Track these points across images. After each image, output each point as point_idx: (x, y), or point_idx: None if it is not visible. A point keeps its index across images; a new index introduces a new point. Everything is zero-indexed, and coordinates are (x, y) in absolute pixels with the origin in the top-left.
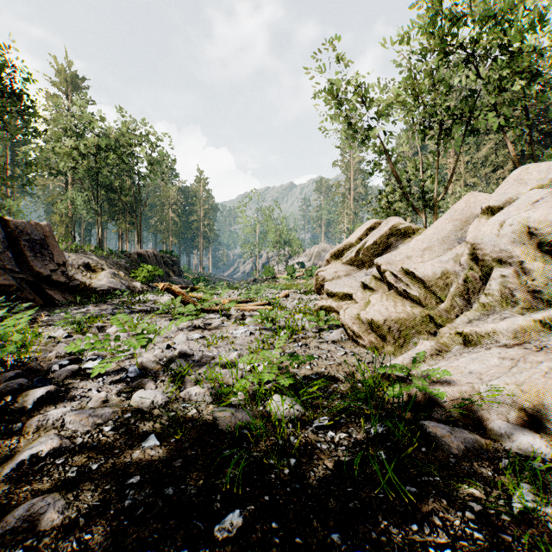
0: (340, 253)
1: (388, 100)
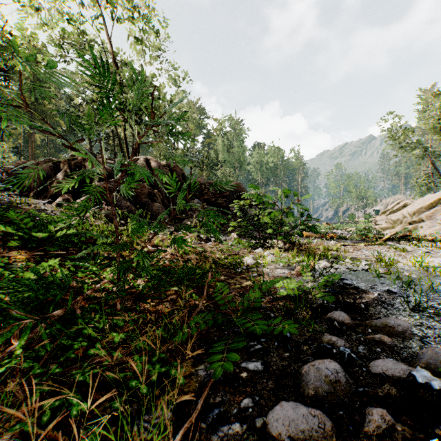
0: (384, 212)
1: (429, 126)
